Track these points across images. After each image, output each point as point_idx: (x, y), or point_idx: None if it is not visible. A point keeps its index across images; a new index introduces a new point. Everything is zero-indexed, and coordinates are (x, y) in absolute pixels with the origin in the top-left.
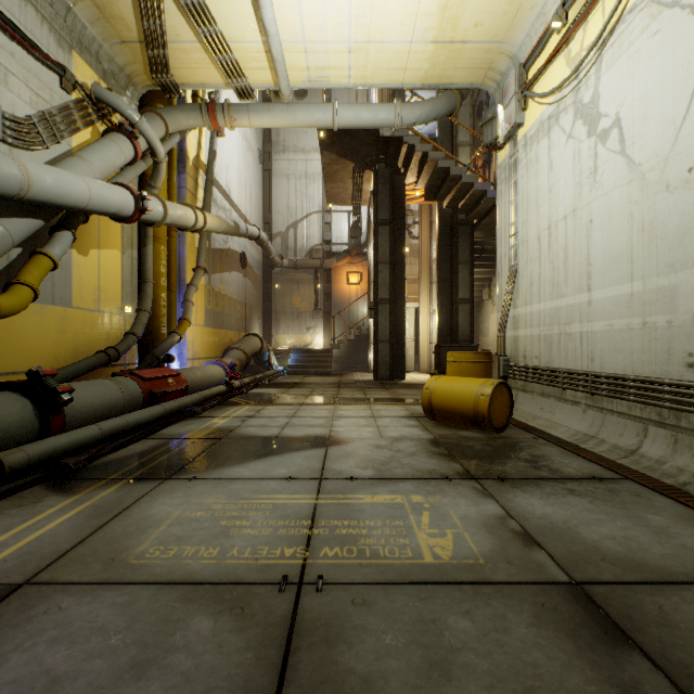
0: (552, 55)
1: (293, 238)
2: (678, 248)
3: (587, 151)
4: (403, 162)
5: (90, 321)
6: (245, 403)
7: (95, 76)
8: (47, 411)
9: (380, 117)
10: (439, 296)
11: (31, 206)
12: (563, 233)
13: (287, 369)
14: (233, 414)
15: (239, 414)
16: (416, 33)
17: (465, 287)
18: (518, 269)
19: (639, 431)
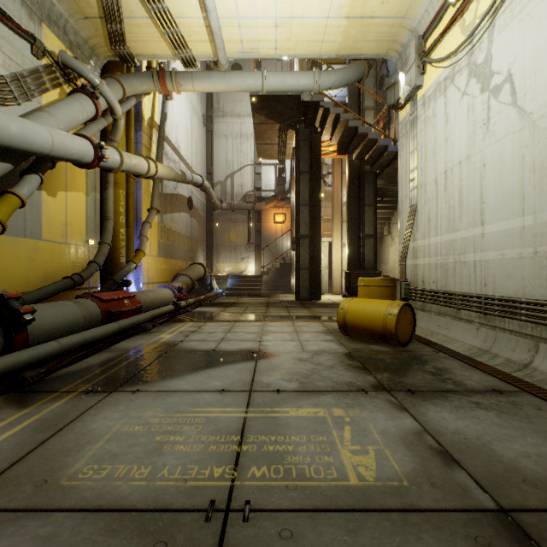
0: (448, 25)
1: (230, 185)
2: None
3: (480, 105)
4: (320, 122)
5: (58, 252)
6: (189, 320)
7: (63, 46)
8: (10, 330)
9: (301, 83)
10: (349, 232)
11: (1, 151)
12: (458, 176)
13: (226, 291)
14: (178, 330)
15: (183, 330)
16: (332, 9)
17: (370, 225)
18: (418, 208)
19: (530, 347)
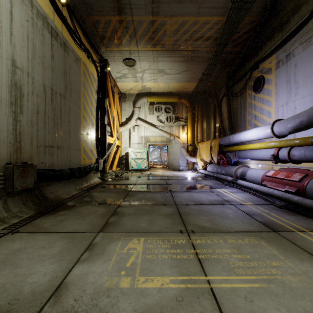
0: None
1: None
2: None
3: None
4: None
5: None
6: None
7: None
8: None
9: None
10: None
11: None
12: None
13: None
14: None
15: None
16: None
17: None
18: None
19: None
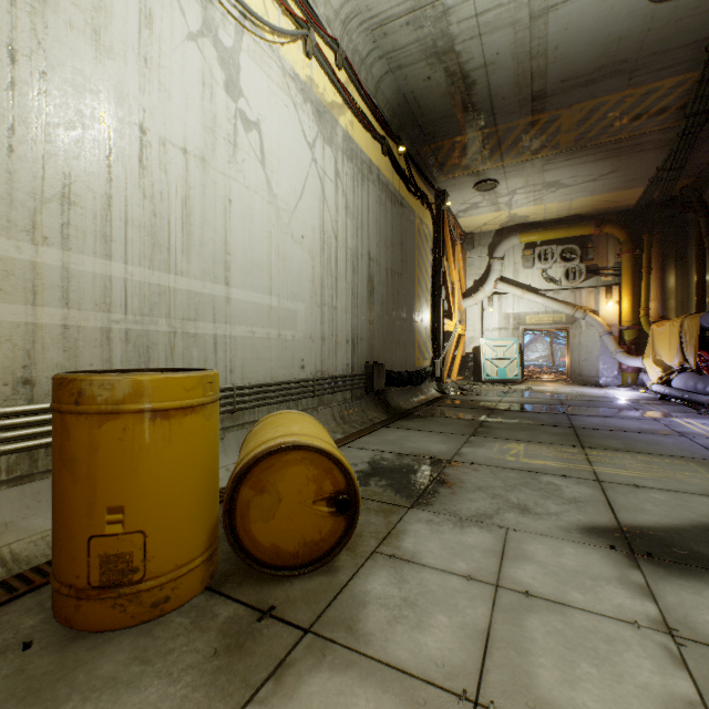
0: None
1: None
2: (298, 285)
3: (225, 107)
4: None
5: None
6: None
7: None
8: None
9: None
10: None
11: None
12: (183, 173)
13: None
14: None
15: None
16: None
17: None
18: None
19: None
